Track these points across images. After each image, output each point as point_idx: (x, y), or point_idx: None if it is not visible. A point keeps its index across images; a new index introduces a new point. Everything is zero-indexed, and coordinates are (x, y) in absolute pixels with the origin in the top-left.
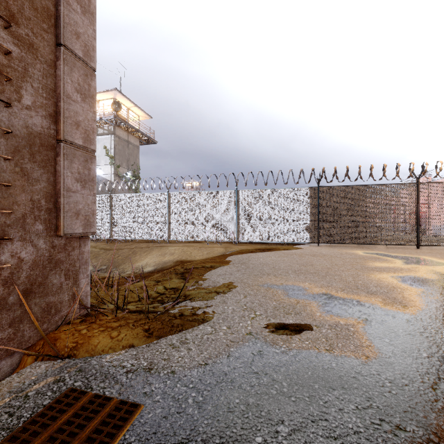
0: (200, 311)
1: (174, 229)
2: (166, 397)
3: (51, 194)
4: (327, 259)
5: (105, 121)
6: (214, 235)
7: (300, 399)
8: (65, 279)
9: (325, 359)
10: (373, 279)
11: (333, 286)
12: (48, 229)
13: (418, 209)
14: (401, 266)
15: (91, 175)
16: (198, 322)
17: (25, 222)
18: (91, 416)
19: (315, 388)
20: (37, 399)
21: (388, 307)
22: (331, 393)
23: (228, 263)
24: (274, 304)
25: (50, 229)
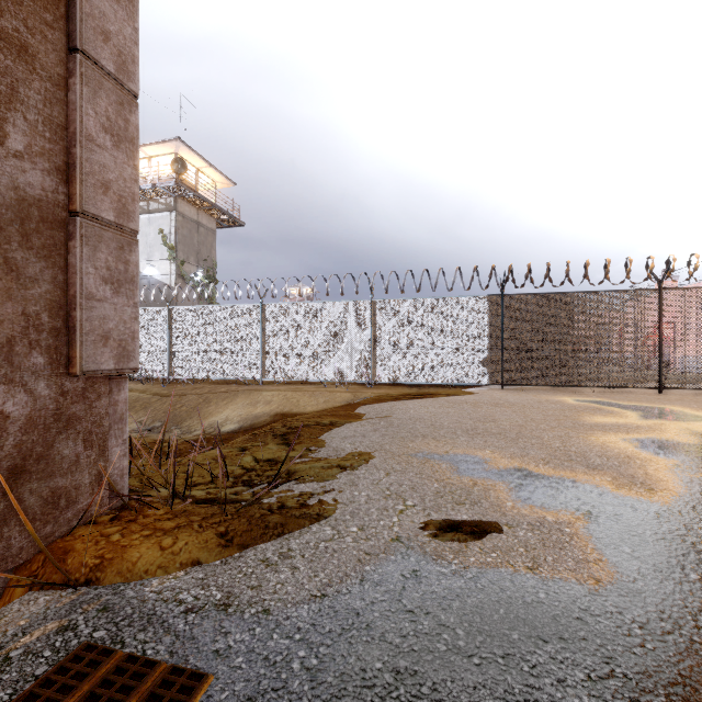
0: (314, 499)
1: (271, 362)
2: (253, 660)
3: (60, 304)
4: (518, 411)
5: (161, 189)
6: (335, 372)
7: (489, 661)
8: (84, 449)
9: (526, 585)
10: (594, 445)
11: (530, 455)
12: (55, 363)
13: (661, 331)
14: (637, 423)
15: (130, 272)
16: (310, 520)
17: (12, 351)
18: (119, 699)
19: (513, 639)
20: (25, 664)
21: (623, 492)
22: (542, 648)
23: (359, 417)
24: (435, 486)
25: (57, 363)
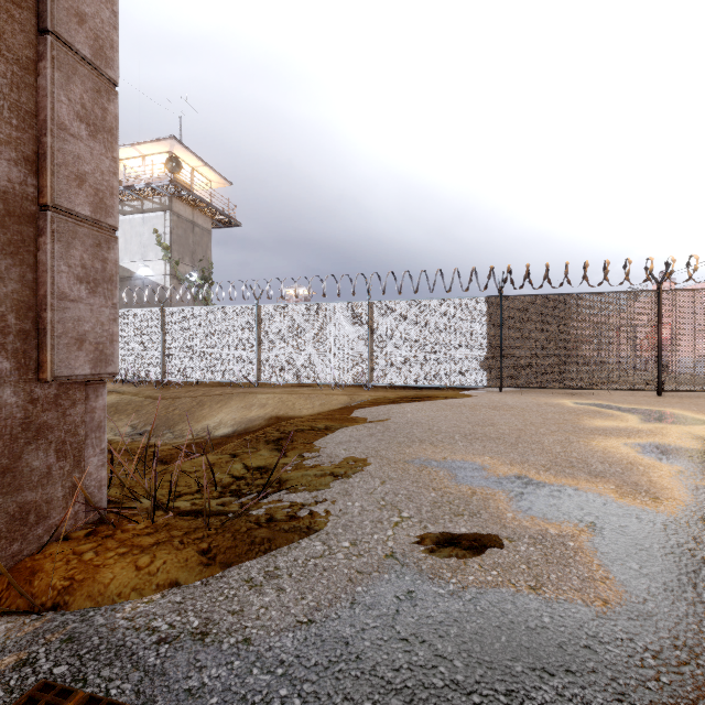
0: (305, 510)
1: (267, 364)
2: (229, 701)
3: (29, 304)
4: (517, 415)
5: (156, 188)
6: (331, 374)
7: (490, 699)
8: (57, 460)
9: (529, 608)
10: (596, 450)
11: (530, 461)
12: (23, 368)
13: (660, 333)
14: (637, 426)
15: (109, 270)
16: (300, 534)
17: None
18: None
19: (516, 672)
20: None
21: (627, 501)
22: (548, 683)
23: (355, 421)
24: (433, 496)
25: (26, 368)
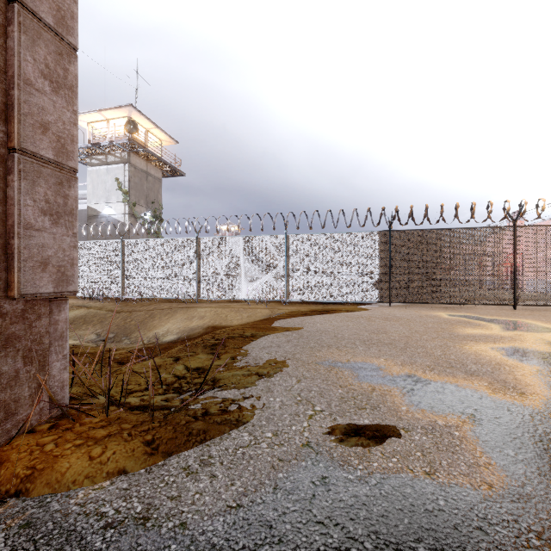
0: (234, 405)
1: (205, 284)
2: None
3: None
4: (404, 324)
5: (117, 145)
6: (256, 292)
7: None
8: (24, 365)
9: (426, 492)
10: (469, 353)
11: (418, 363)
12: None
13: (515, 260)
14: (500, 334)
15: (69, 205)
16: (230, 426)
17: None
18: None
19: None
20: None
21: (499, 396)
22: None
23: (275, 330)
24: (340, 392)
25: None
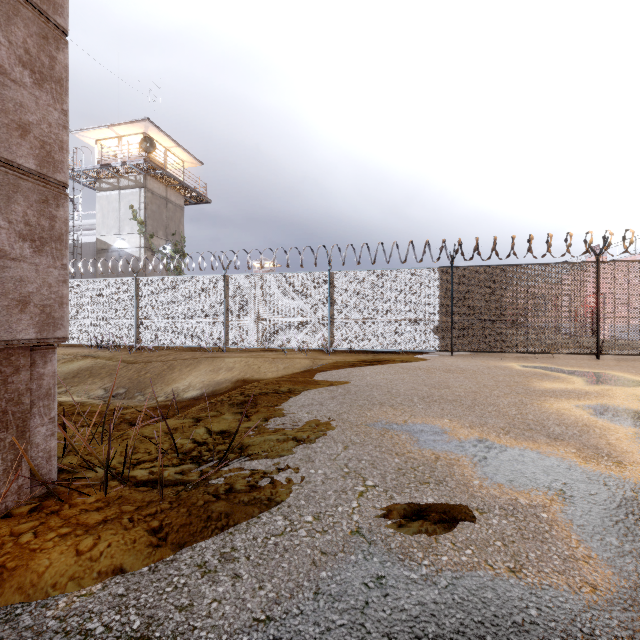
0: (266, 479)
1: (234, 330)
2: None
3: None
4: (470, 377)
5: (131, 167)
6: (295, 340)
7: None
8: None
9: (512, 597)
10: (550, 412)
11: (489, 424)
12: None
13: (598, 301)
14: (584, 388)
15: (57, 229)
16: (260, 507)
17: None
18: None
19: None
20: None
21: (591, 466)
22: None
23: (317, 384)
24: (396, 462)
25: None
